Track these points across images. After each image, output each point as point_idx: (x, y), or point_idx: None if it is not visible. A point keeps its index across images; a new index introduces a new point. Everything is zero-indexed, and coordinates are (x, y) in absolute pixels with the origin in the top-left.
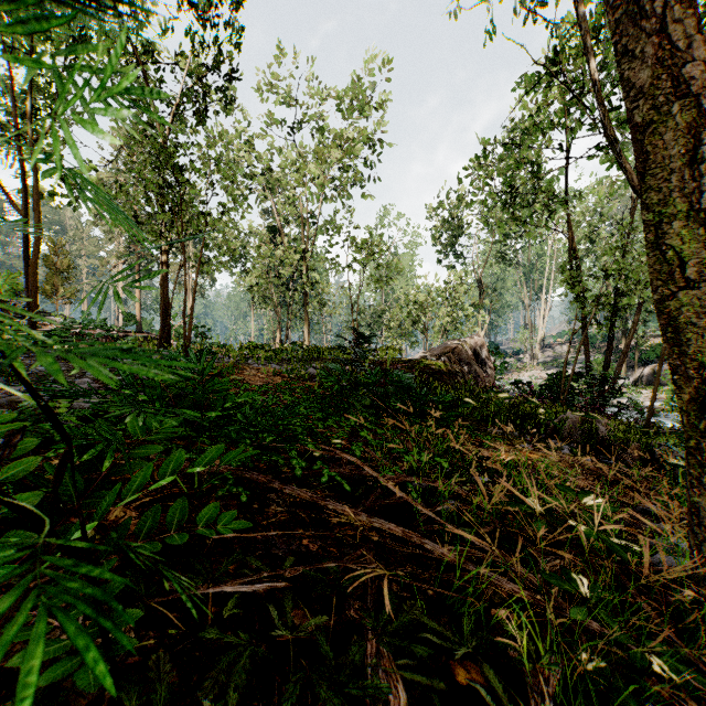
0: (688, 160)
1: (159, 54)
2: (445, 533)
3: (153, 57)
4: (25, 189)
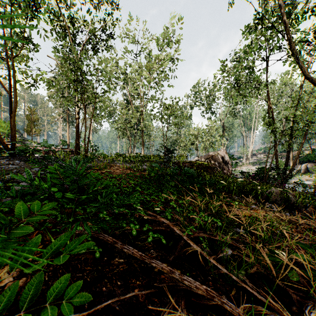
0: None
1: (75, 21)
2: (228, 278)
3: (72, 22)
4: (10, 81)
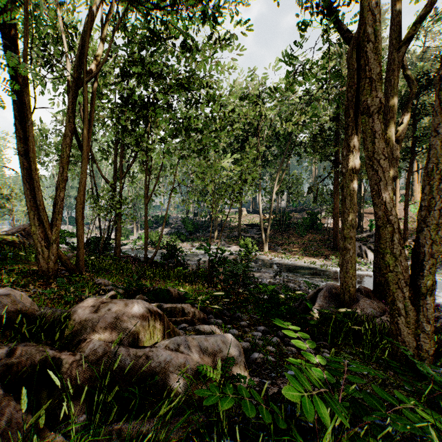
0: (34, 218)
1: None
2: None
3: None
4: None
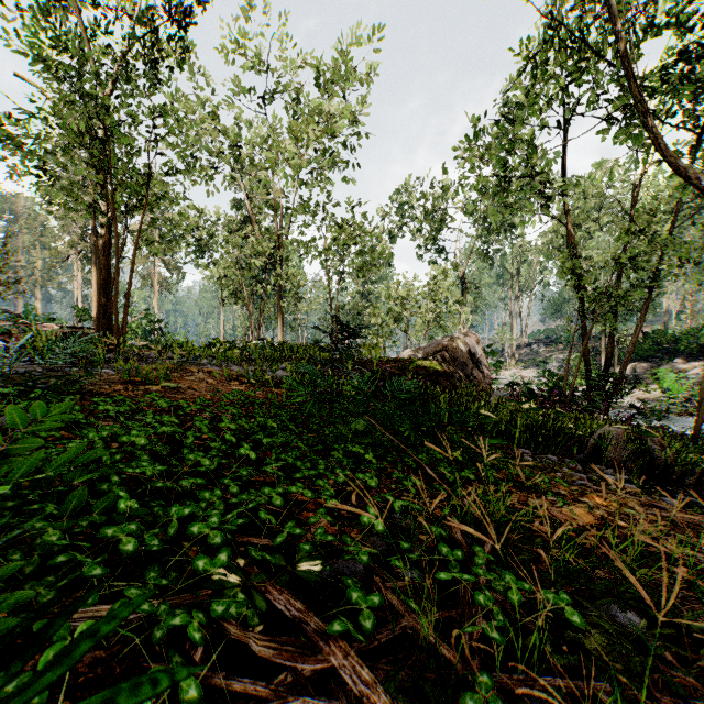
0: None
1: None
2: None
3: None
4: None
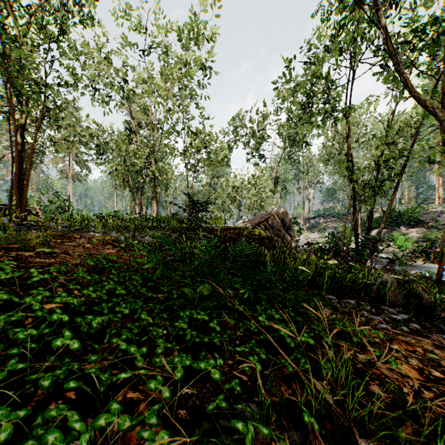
0: None
1: None
2: None
3: None
4: None
